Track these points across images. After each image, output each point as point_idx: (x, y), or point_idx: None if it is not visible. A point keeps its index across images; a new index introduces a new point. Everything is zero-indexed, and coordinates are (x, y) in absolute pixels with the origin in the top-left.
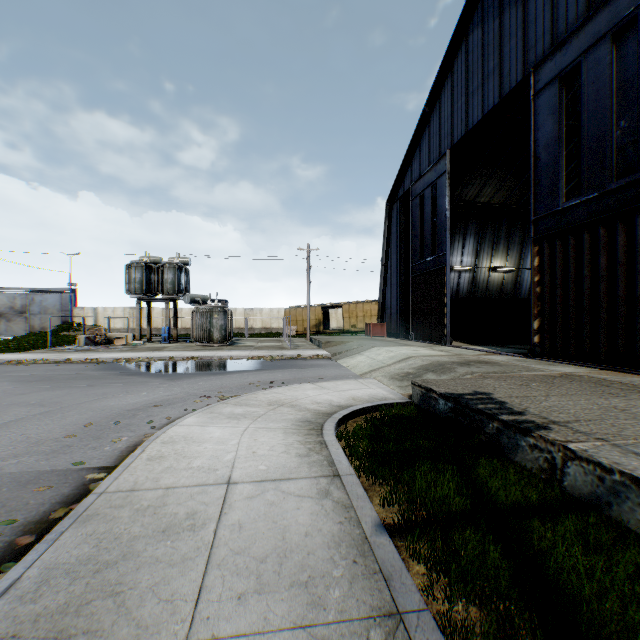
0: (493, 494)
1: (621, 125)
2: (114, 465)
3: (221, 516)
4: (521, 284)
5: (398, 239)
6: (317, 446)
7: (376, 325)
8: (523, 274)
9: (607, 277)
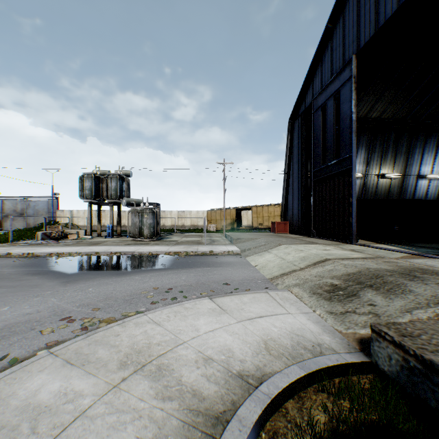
0: None
1: None
2: None
3: None
4: (406, 188)
5: (299, 150)
6: None
7: (280, 223)
8: (408, 180)
9: None
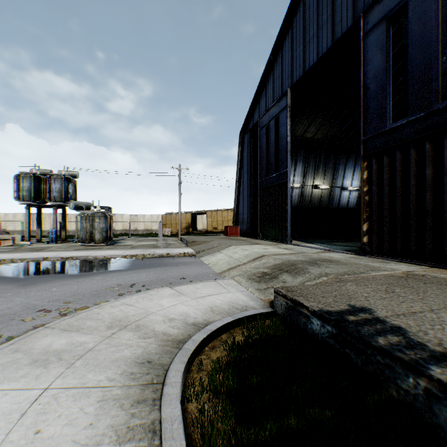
0: None
1: (446, 53)
2: None
3: None
4: (333, 198)
5: (249, 161)
6: (143, 445)
7: (232, 227)
8: (335, 191)
9: (433, 186)
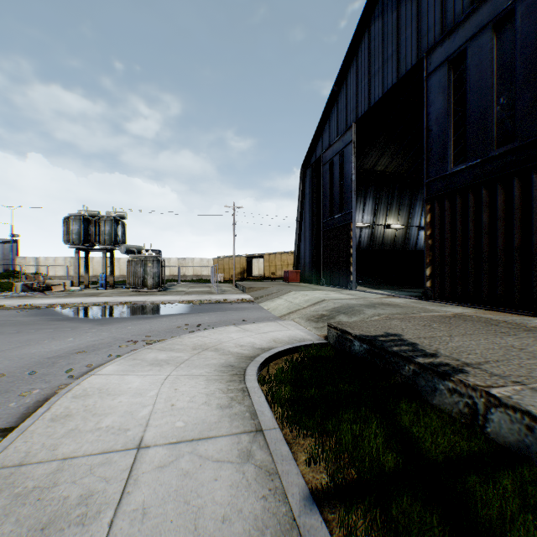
0: (421, 446)
1: (500, 102)
2: (14, 426)
3: (122, 498)
4: (409, 239)
5: (311, 199)
6: (239, 394)
7: (292, 272)
8: (411, 230)
9: (489, 231)
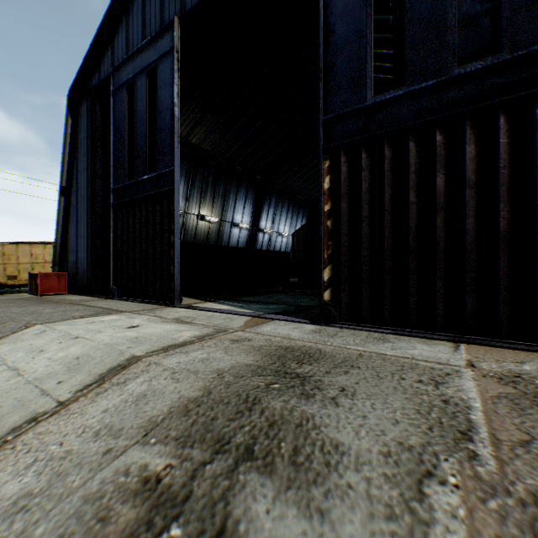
0: None
1: None
2: None
3: None
4: (223, 235)
5: (90, 150)
6: None
7: (50, 276)
8: (225, 226)
9: (446, 205)
